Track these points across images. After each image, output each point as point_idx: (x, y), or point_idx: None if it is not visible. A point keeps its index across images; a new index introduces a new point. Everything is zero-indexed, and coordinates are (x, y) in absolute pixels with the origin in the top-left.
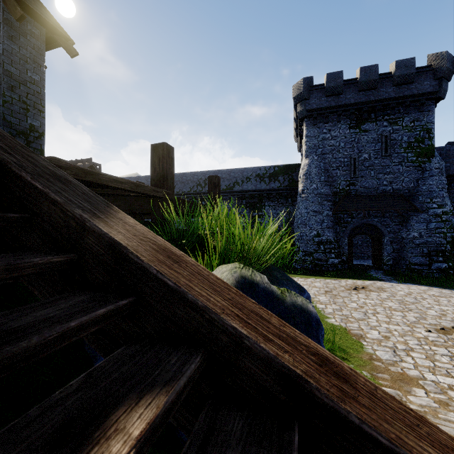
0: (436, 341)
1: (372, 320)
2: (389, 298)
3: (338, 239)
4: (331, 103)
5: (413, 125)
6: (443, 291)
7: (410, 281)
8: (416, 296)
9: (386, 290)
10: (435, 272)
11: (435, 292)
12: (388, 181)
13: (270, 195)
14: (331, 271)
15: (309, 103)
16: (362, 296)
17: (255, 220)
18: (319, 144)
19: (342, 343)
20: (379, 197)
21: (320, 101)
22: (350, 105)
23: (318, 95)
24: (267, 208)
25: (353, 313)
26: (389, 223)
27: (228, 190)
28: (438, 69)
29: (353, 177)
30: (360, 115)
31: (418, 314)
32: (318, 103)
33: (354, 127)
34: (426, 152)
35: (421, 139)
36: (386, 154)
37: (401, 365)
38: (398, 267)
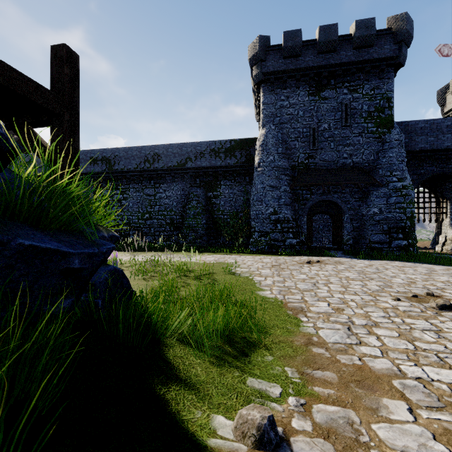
0: (410, 311)
1: (321, 290)
2: (347, 269)
3: (297, 218)
4: (289, 66)
5: (373, 93)
6: (405, 263)
7: (370, 258)
8: (377, 267)
9: (344, 263)
10: (396, 250)
11: (399, 264)
12: (348, 153)
13: (226, 173)
14: (288, 252)
15: (266, 66)
16: (316, 268)
17: (209, 201)
18: (277, 112)
19: (267, 321)
20: (339, 171)
21: (277, 63)
22: (309, 69)
23: (276, 56)
24: (223, 187)
25: (299, 284)
26: (349, 200)
27: (180, 167)
28: (398, 32)
29: (312, 149)
30: (320, 82)
31: (382, 283)
32: (276, 65)
33: (313, 94)
34: (386, 123)
35: (381, 108)
36: (347, 124)
37: (360, 351)
38: (358, 247)
